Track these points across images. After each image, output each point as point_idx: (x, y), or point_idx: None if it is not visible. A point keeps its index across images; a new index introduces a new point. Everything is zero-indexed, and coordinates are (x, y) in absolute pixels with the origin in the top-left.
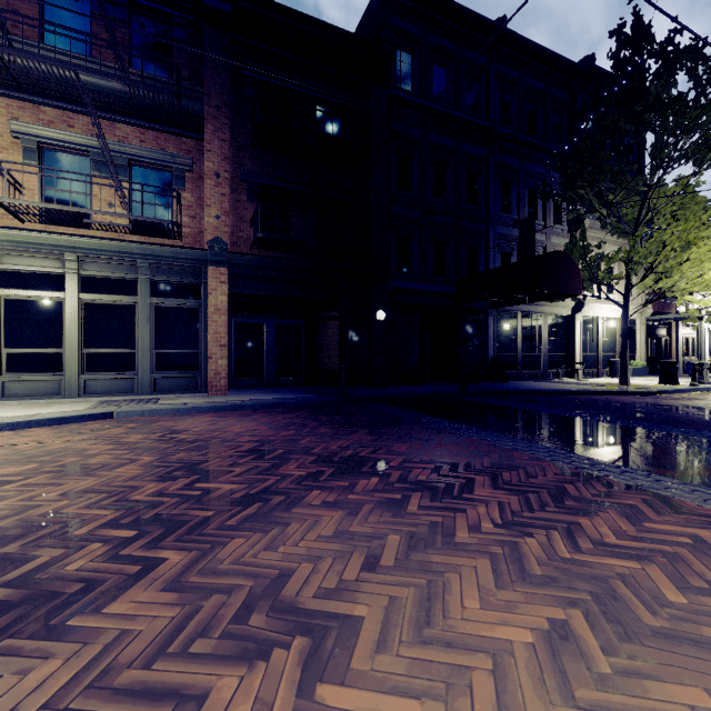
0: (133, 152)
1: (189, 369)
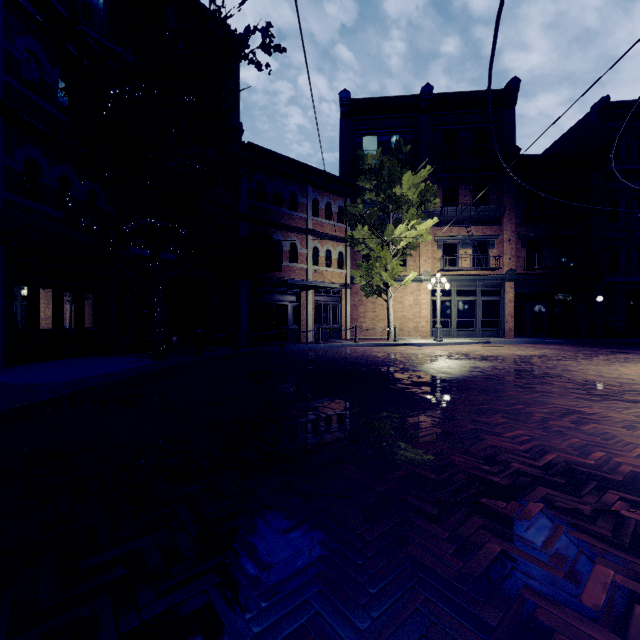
0: (475, 238)
1: (495, 327)
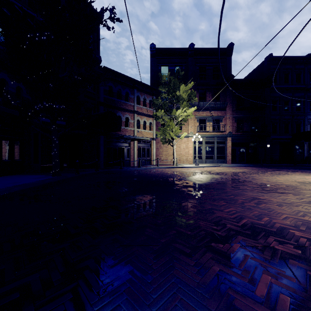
0: (213, 117)
1: (222, 159)
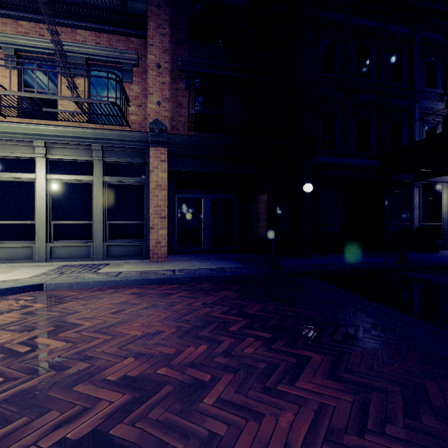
0: (89, 52)
1: (136, 238)
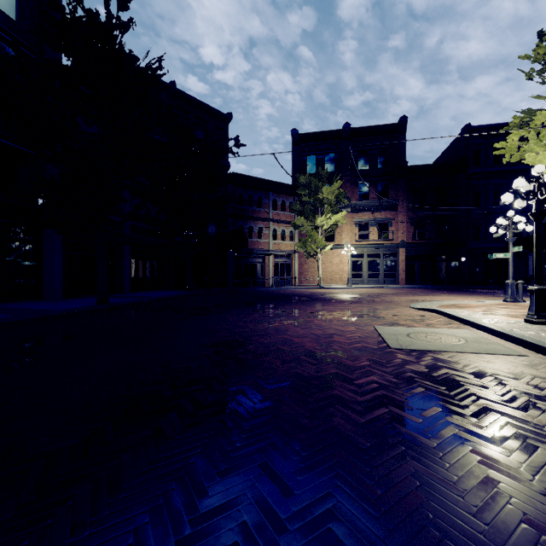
0: (379, 220)
1: (393, 278)
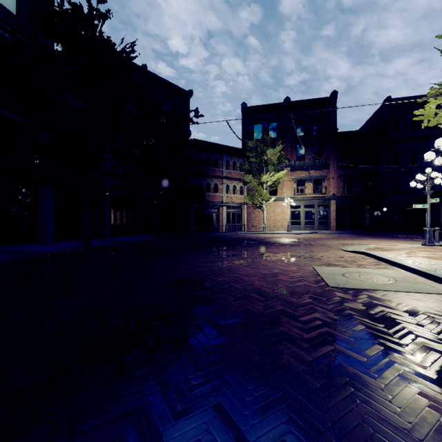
0: (314, 177)
1: (325, 225)
